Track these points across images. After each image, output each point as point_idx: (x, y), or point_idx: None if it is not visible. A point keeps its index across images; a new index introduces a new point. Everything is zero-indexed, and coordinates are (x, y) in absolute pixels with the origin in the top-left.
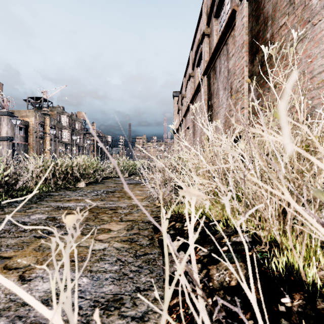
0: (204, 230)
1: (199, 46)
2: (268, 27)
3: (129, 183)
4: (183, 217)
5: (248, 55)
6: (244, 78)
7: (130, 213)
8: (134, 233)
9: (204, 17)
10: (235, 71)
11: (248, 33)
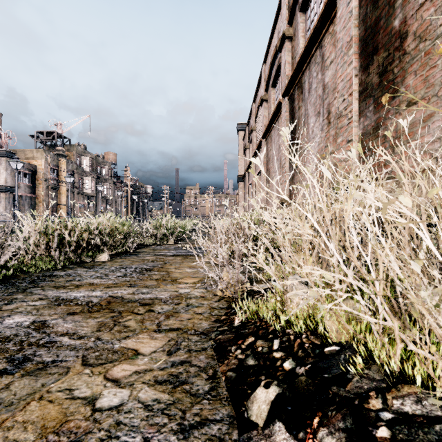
0: (317, 366)
1: (276, 56)
2: (396, 9)
3: (176, 254)
4: (268, 327)
5: (358, 59)
6: (352, 94)
7: (174, 313)
8: (180, 360)
9: (284, 13)
10: (336, 85)
11: (358, 25)
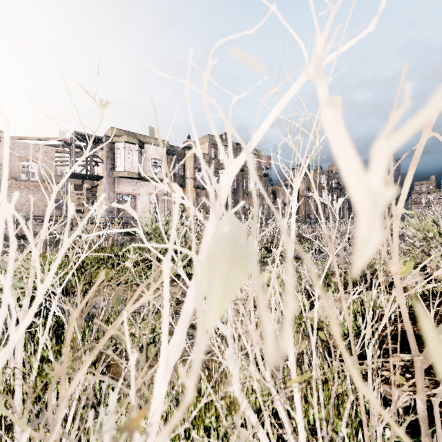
0: None
1: None
2: None
3: None
4: None
5: None
6: None
7: None
8: None
9: None
10: None
11: None
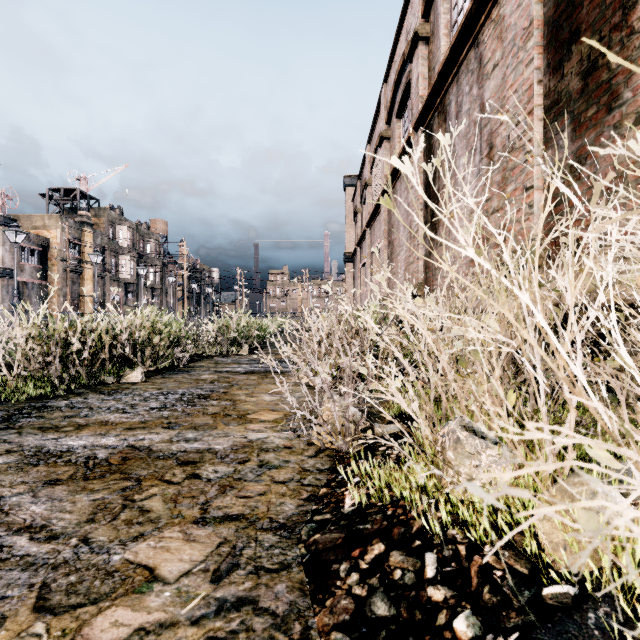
0: (534, 639)
1: (404, 71)
2: None
3: (249, 370)
4: (411, 521)
5: (544, 54)
6: (533, 112)
7: (236, 482)
8: (236, 596)
9: (416, 1)
10: (503, 102)
11: None
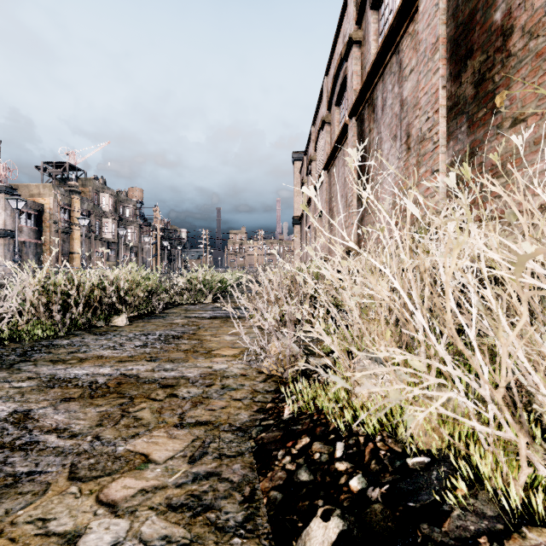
0: (398, 487)
1: (341, 67)
2: None
3: (213, 315)
4: (329, 423)
5: (447, 65)
6: (439, 111)
7: (204, 399)
8: (206, 471)
9: (351, 11)
10: (417, 100)
11: (447, 21)
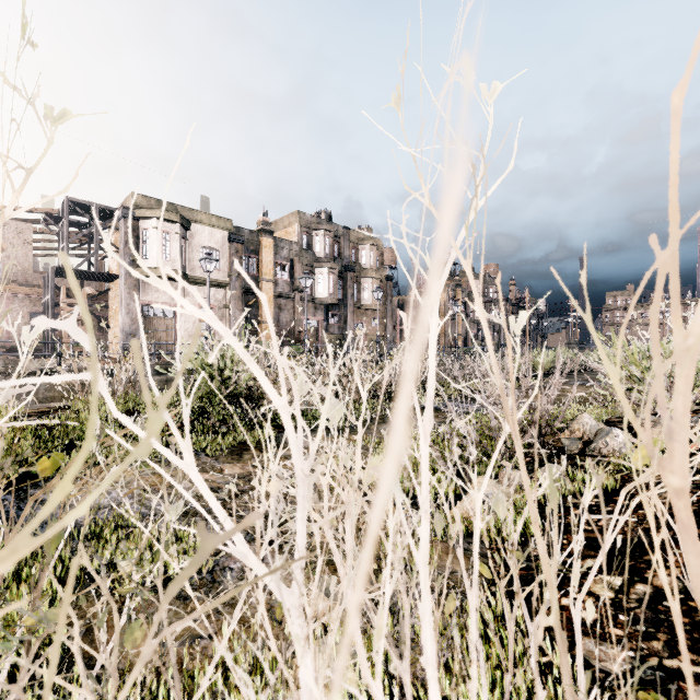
0: None
1: None
2: None
3: None
4: None
5: None
6: None
7: None
8: None
9: None
10: None
11: None
